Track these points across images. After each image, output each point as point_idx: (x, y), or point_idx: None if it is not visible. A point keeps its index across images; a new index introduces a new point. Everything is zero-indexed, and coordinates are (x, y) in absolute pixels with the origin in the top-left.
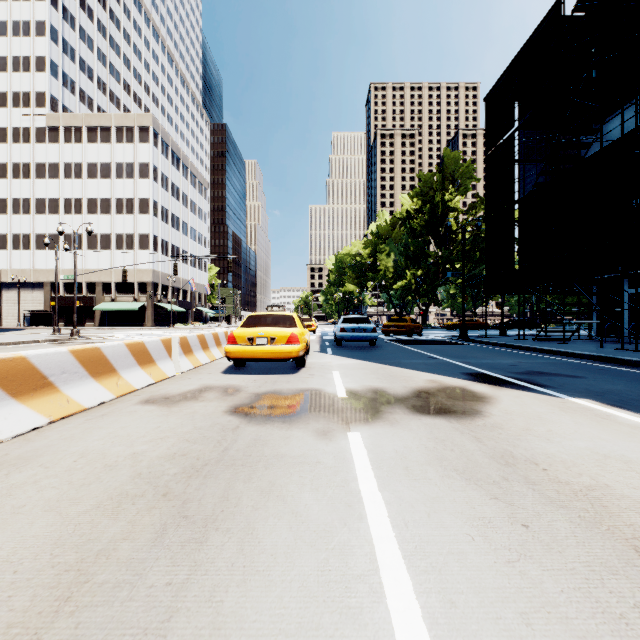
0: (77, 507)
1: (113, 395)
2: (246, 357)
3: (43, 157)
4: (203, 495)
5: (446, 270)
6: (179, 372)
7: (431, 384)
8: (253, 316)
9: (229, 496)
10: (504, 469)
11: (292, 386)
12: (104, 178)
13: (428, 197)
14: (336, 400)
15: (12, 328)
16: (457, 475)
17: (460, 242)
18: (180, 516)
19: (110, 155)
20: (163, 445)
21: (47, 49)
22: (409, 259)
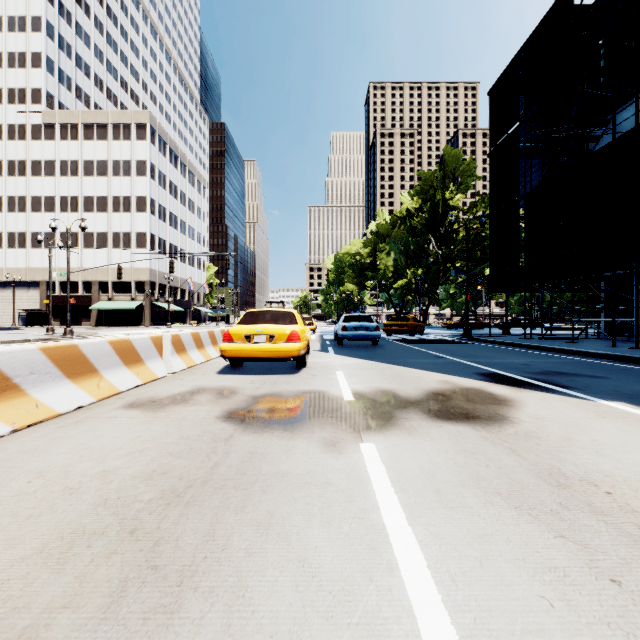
0: (13, 552)
1: (93, 398)
2: (243, 356)
3: (39, 154)
4: (182, 532)
5: (446, 269)
6: (171, 372)
7: (444, 385)
8: (251, 313)
9: (215, 534)
10: (558, 492)
11: (293, 388)
12: (101, 176)
13: (428, 195)
14: (343, 403)
15: (7, 328)
16: (503, 501)
17: (461, 241)
18: (148, 566)
19: (107, 152)
20: (141, 460)
21: (43, 45)
22: (409, 258)
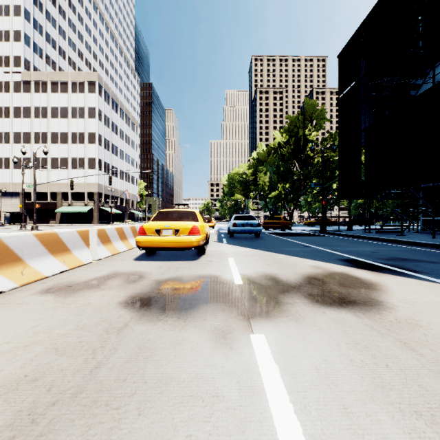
0: None
1: (15, 284)
2: (154, 246)
3: (19, 102)
4: None
5: (306, 184)
6: (97, 259)
7: (316, 270)
8: (162, 212)
9: None
10: None
11: (192, 272)
12: (63, 118)
13: (293, 133)
14: (233, 288)
15: None
16: (429, 429)
17: (316, 164)
18: None
19: (67, 101)
20: (20, 359)
21: (22, 25)
22: (280, 176)
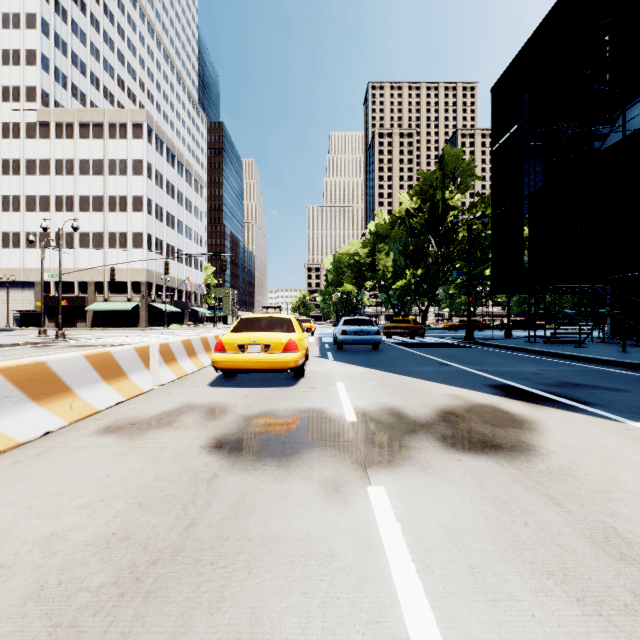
0: None
1: (64, 421)
2: (236, 367)
3: (33, 153)
4: None
5: (446, 270)
6: (159, 384)
7: (455, 401)
8: (245, 319)
9: None
10: (626, 571)
11: (290, 404)
12: (96, 175)
13: (428, 195)
14: (345, 427)
15: (1, 329)
16: (558, 588)
17: (461, 241)
18: None
19: (103, 151)
20: (101, 515)
21: (38, 42)
22: (408, 258)
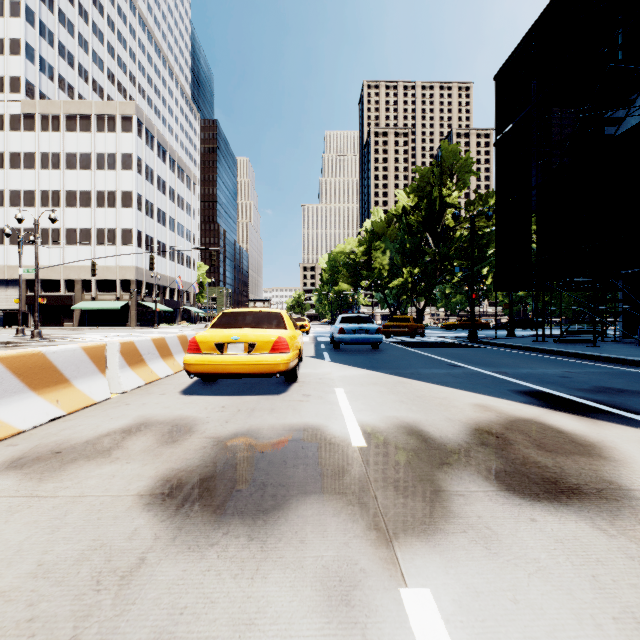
0: None
1: None
2: (213, 371)
3: (18, 146)
4: None
5: (443, 268)
6: (119, 392)
7: (485, 414)
8: (228, 313)
9: None
10: None
11: (277, 420)
12: (84, 169)
13: (425, 193)
14: (350, 455)
15: None
16: None
17: (458, 239)
18: None
19: (90, 145)
20: None
21: (22, 31)
22: (405, 257)
